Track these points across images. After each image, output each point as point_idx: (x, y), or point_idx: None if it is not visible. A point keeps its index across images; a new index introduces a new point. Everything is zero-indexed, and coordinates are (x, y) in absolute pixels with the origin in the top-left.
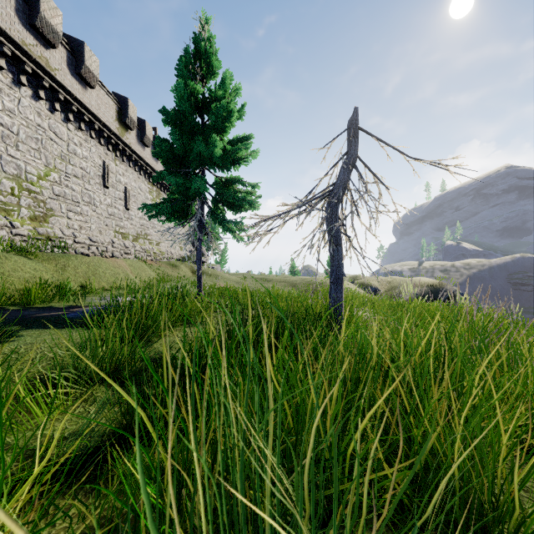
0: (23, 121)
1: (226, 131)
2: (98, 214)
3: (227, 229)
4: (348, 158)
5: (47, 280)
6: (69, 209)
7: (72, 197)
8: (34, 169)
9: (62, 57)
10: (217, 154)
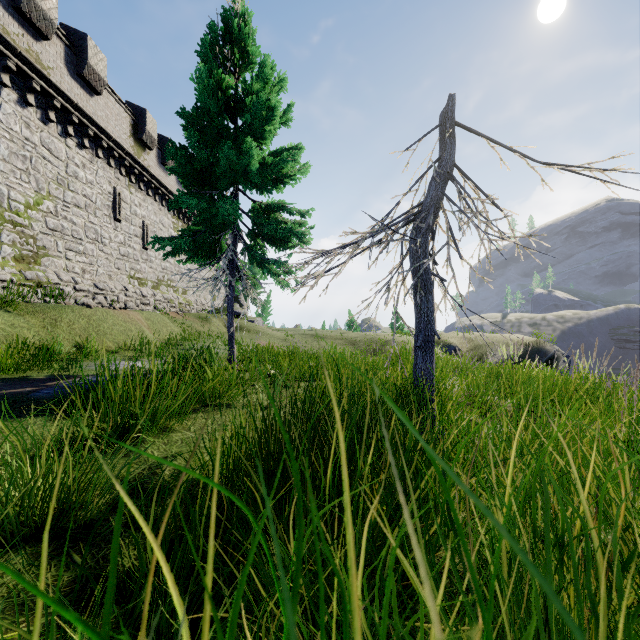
0: (6, 133)
1: (266, 137)
2: (106, 255)
3: (268, 271)
4: (441, 166)
5: (25, 340)
6: (68, 248)
7: (72, 232)
8: (21, 196)
9: (58, 52)
10: (253, 168)
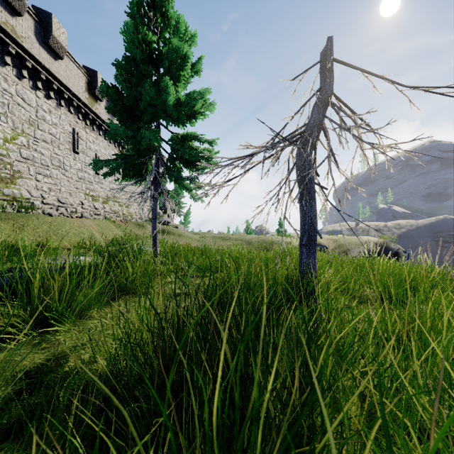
0: None
1: (181, 80)
2: (67, 178)
3: (183, 187)
4: (322, 94)
5: None
6: (38, 172)
7: (41, 160)
8: (0, 132)
9: (29, 26)
10: (170, 103)
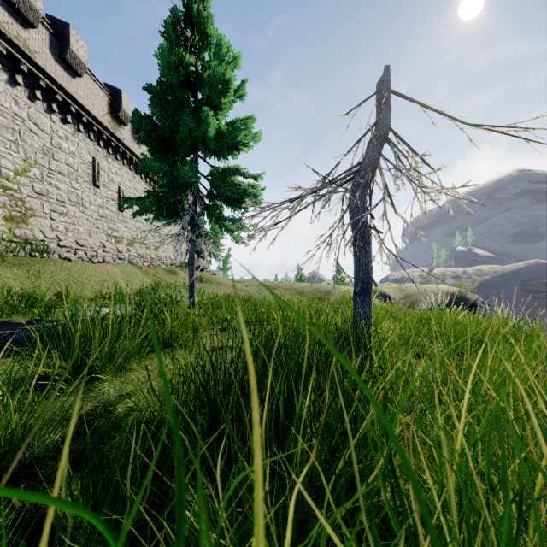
0: None
1: (222, 108)
2: (87, 216)
3: (224, 228)
4: (378, 129)
5: (10, 289)
6: (53, 210)
7: (56, 196)
8: (10, 164)
9: (43, 39)
10: (210, 135)
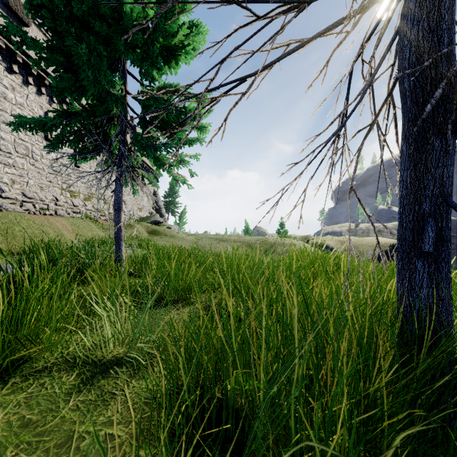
0: None
1: None
2: (38, 169)
3: (160, 163)
4: None
5: None
6: None
7: None
8: None
9: None
10: (126, 8)
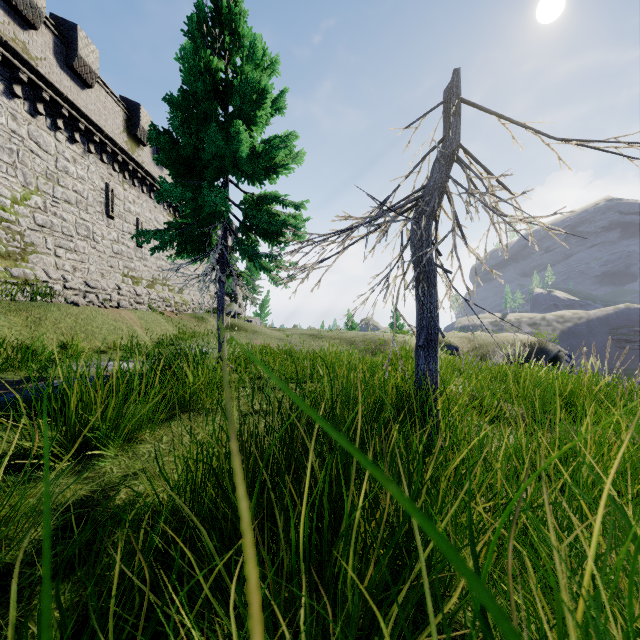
0: None
1: (257, 122)
2: (99, 252)
3: (260, 266)
4: (445, 146)
5: (3, 340)
6: (58, 245)
7: (62, 229)
8: (7, 190)
9: (46, 42)
10: (242, 154)
